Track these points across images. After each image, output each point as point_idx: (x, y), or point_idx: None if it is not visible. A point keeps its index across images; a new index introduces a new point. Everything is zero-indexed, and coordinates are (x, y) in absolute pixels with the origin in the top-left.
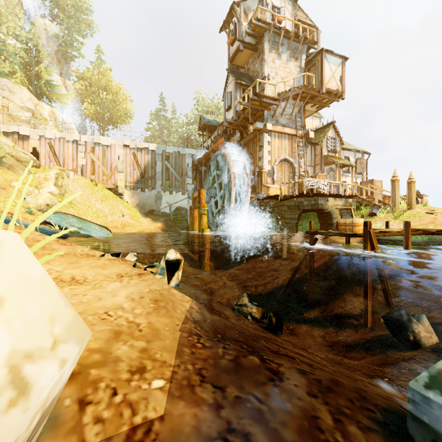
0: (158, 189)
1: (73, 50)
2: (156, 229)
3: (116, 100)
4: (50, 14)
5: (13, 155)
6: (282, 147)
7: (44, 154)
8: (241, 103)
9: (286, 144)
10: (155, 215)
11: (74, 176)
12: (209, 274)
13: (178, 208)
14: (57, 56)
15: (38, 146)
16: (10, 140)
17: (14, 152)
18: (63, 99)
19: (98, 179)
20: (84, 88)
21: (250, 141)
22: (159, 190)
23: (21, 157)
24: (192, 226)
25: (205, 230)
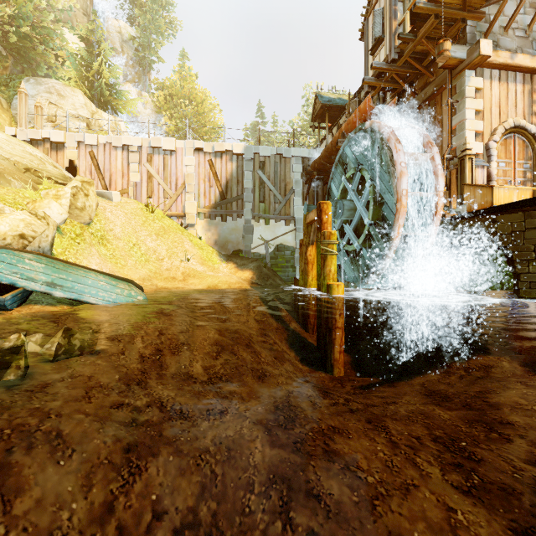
0: (247, 216)
1: (151, 54)
2: (239, 283)
3: (201, 112)
4: (129, 20)
5: (31, 168)
6: (509, 101)
7: (84, 169)
8: (415, 5)
9: (517, 94)
10: (241, 258)
11: (122, 199)
12: (367, 431)
13: (279, 246)
14: (133, 65)
15: (76, 157)
16: (41, 151)
17: (37, 165)
18: (130, 107)
19: (157, 203)
20: (163, 100)
21: (423, 104)
22: (248, 219)
23: (43, 171)
24: (304, 277)
25: (334, 287)
